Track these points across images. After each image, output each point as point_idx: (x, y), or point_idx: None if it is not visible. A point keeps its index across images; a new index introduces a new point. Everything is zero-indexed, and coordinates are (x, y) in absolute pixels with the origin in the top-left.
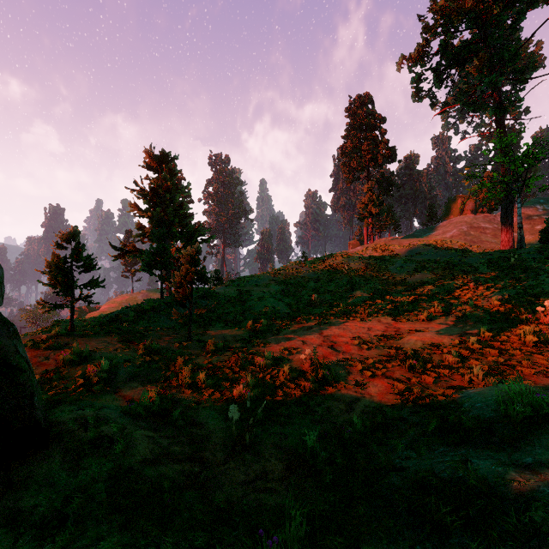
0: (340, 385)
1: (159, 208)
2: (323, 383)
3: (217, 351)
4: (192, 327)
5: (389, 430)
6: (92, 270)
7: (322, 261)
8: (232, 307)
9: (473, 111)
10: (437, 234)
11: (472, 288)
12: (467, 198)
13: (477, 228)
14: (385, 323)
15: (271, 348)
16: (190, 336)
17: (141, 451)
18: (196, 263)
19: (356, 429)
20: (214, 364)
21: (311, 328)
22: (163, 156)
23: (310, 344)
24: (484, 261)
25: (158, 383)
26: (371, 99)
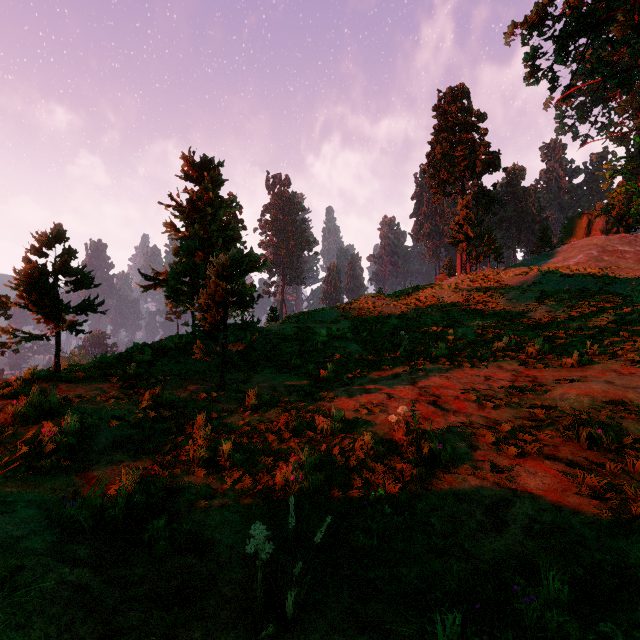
0: (465, 470)
1: (199, 225)
2: (433, 464)
3: (261, 406)
4: (231, 372)
5: (637, 604)
6: (86, 288)
7: (405, 294)
8: (288, 348)
9: (617, 85)
10: (555, 262)
11: (635, 322)
12: (596, 215)
13: (612, 252)
14: (510, 370)
15: (341, 404)
16: (223, 384)
17: (34, 637)
18: (233, 279)
19: (549, 595)
20: (252, 425)
21: (398, 376)
22: (204, 163)
23: (399, 398)
24: (639, 288)
25: (158, 456)
26: (466, 92)
